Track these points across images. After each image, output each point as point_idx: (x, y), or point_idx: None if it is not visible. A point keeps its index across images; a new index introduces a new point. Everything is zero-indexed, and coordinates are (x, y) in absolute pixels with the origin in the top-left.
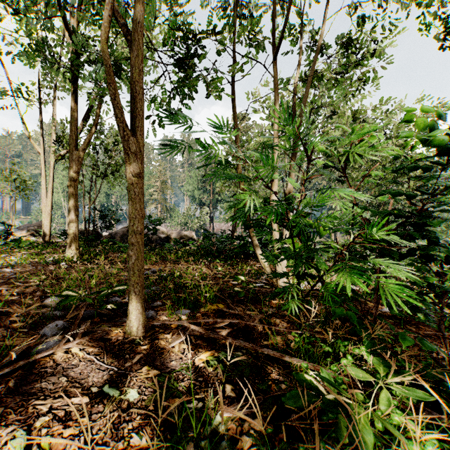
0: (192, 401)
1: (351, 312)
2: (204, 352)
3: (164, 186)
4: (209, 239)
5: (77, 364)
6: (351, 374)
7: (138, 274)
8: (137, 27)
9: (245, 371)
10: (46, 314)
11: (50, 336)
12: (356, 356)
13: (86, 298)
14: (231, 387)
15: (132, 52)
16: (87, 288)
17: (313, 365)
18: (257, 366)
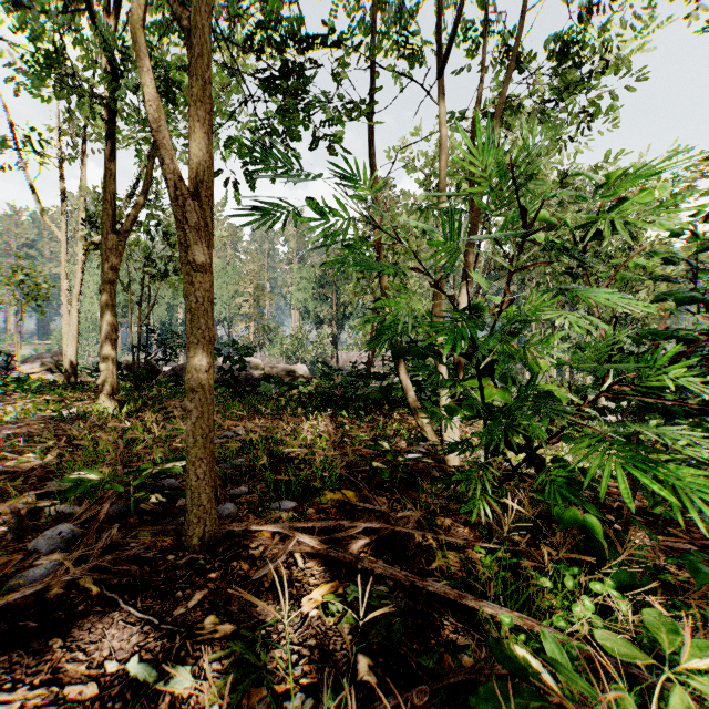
0: (294, 692)
1: (587, 515)
2: (319, 585)
3: (259, 293)
4: (331, 378)
5: (86, 611)
6: (602, 646)
7: (202, 443)
8: (200, 3)
9: (394, 628)
10: (45, 510)
11: (45, 553)
12: (592, 590)
13: (114, 484)
14: (369, 662)
15: (191, 48)
16: (118, 465)
17: (521, 618)
18: (416, 614)
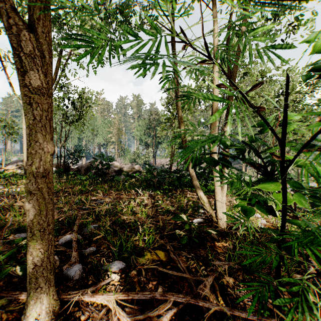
0: None
1: None
2: None
3: (119, 132)
4: (151, 173)
5: None
6: None
7: (39, 236)
8: None
9: None
10: None
11: None
12: None
13: None
14: None
15: None
16: (0, 239)
17: None
18: None
